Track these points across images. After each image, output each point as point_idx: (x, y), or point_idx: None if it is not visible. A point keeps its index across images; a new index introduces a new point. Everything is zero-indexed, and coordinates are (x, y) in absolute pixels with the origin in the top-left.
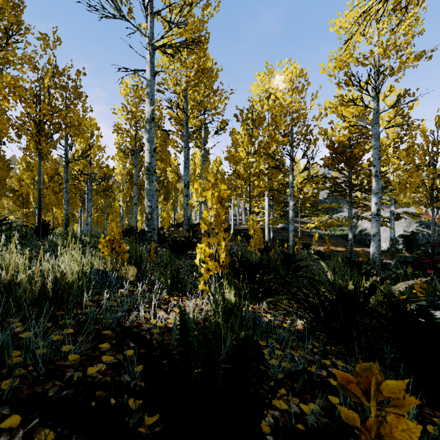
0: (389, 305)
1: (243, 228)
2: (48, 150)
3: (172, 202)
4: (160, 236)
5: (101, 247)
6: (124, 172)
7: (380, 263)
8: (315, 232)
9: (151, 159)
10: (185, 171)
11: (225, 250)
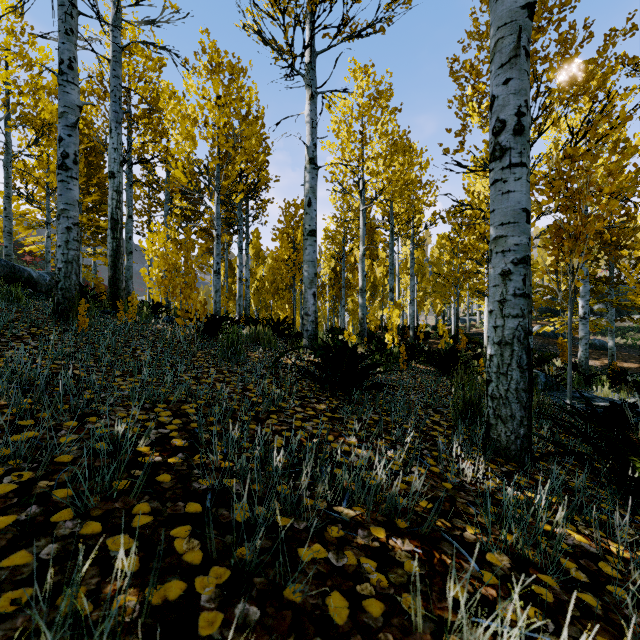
0: (446, 353)
1: (474, 332)
2: (264, 256)
3: (380, 301)
4: (368, 336)
5: (345, 336)
6: (330, 272)
7: (587, 367)
8: (593, 339)
9: (363, 282)
10: (391, 277)
11: (397, 337)
